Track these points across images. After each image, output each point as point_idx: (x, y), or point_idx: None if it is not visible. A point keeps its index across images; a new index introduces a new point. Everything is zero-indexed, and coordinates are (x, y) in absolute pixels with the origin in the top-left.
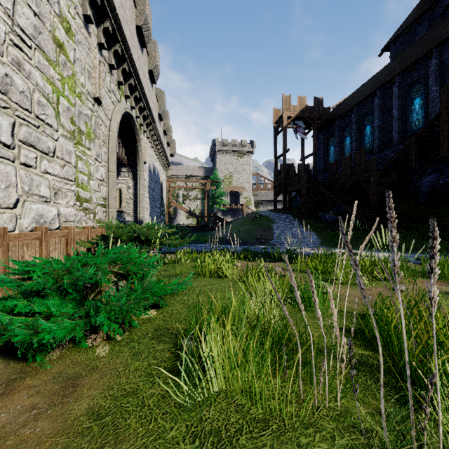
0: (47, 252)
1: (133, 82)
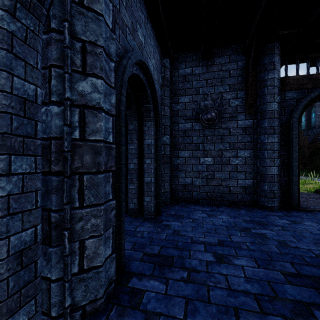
0: None
1: None
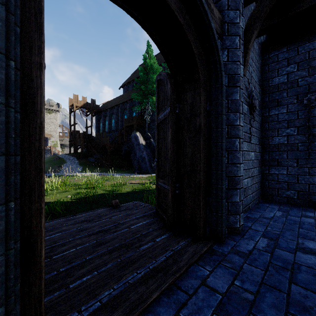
0: None
1: None
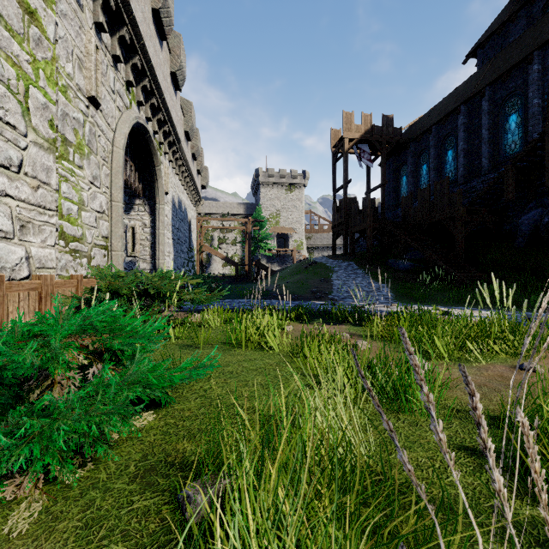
0: (2, 314)
1: (148, 84)
